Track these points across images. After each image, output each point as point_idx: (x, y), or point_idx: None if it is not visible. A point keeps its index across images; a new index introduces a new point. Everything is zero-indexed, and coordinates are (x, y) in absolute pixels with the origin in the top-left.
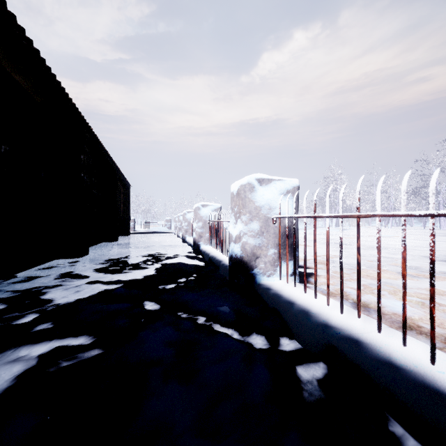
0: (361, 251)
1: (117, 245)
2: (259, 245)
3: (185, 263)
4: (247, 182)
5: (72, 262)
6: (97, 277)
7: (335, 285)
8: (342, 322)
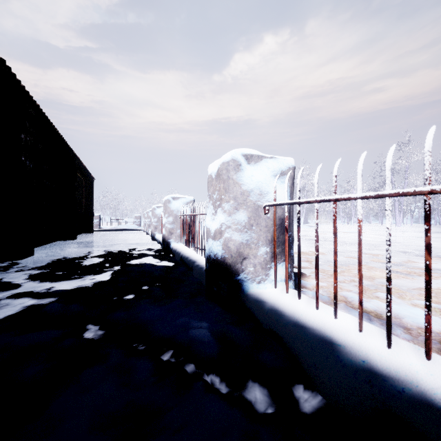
0: (338, 247)
1: (74, 244)
2: (247, 242)
3: (151, 265)
4: (231, 158)
5: (5, 266)
6: (31, 286)
7: (330, 288)
8: (391, 362)
